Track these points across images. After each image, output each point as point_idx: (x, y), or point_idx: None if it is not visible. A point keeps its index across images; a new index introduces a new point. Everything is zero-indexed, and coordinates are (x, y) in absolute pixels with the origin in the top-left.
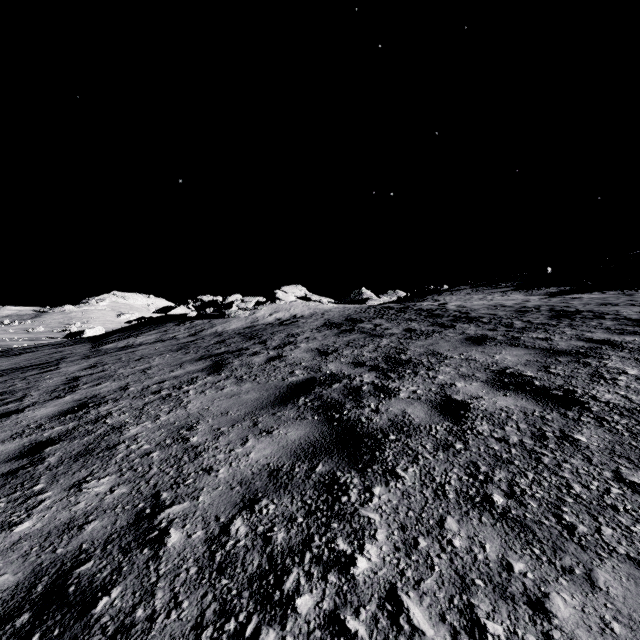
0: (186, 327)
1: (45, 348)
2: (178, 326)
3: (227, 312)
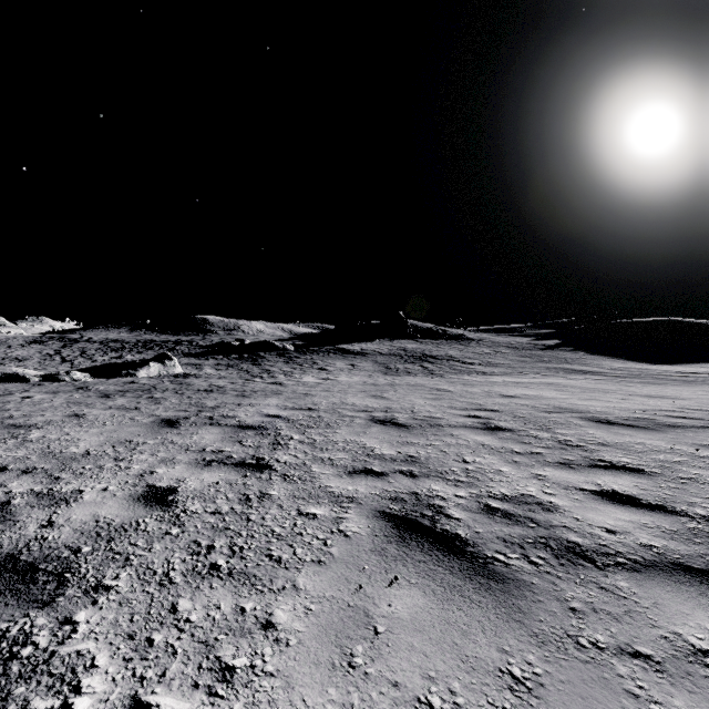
0: None
1: None
2: None
3: None
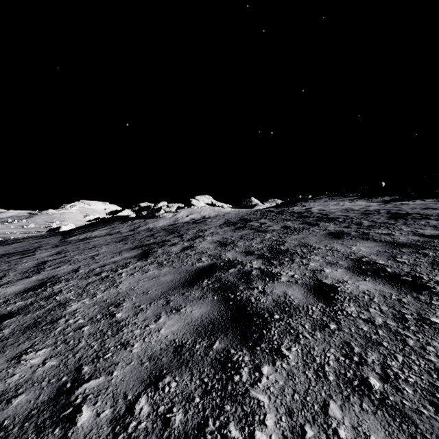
0: (128, 225)
1: (30, 239)
2: (122, 224)
3: (157, 214)
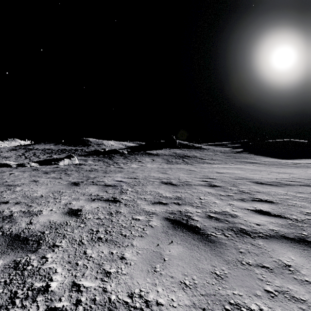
0: None
1: None
2: None
3: None
